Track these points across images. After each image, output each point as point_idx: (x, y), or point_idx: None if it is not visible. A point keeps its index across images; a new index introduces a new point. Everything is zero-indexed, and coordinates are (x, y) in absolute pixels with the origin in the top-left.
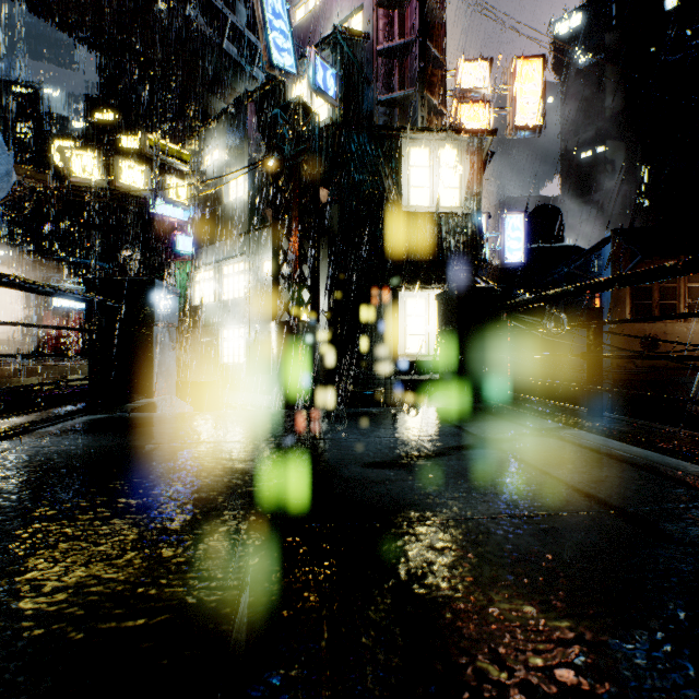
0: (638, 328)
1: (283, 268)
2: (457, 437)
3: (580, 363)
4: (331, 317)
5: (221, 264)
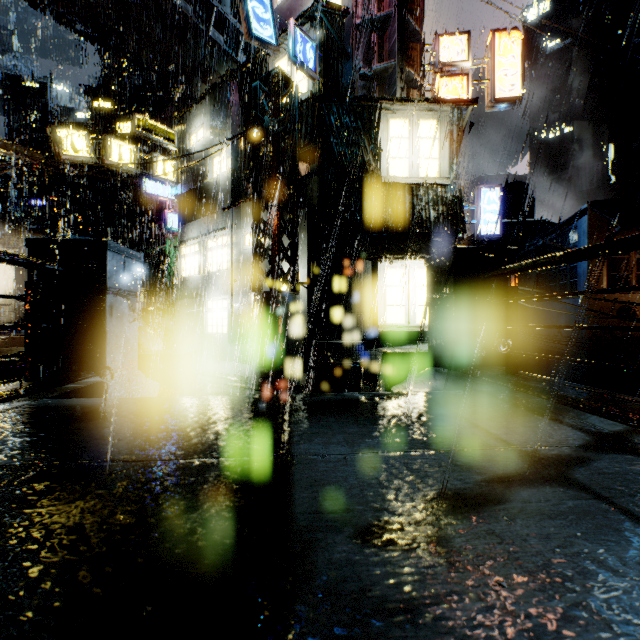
0: (615, 298)
1: (264, 240)
2: (491, 452)
3: (554, 333)
4: (311, 288)
5: (205, 238)
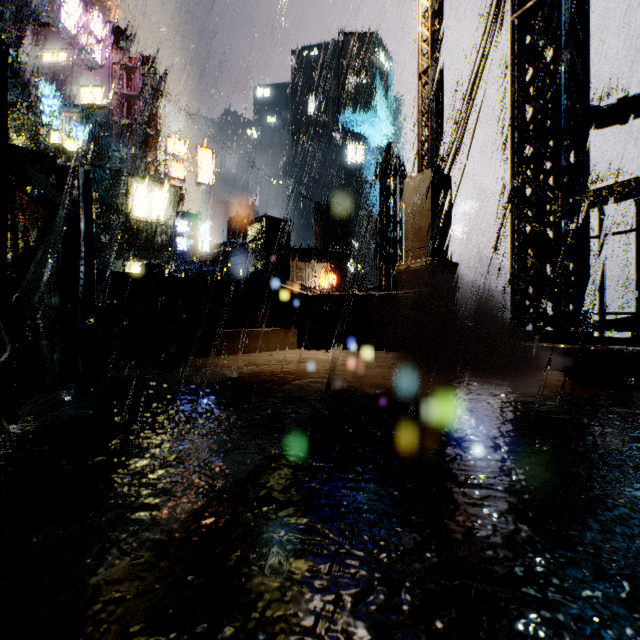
0: None
1: None
2: None
3: None
4: None
5: None
